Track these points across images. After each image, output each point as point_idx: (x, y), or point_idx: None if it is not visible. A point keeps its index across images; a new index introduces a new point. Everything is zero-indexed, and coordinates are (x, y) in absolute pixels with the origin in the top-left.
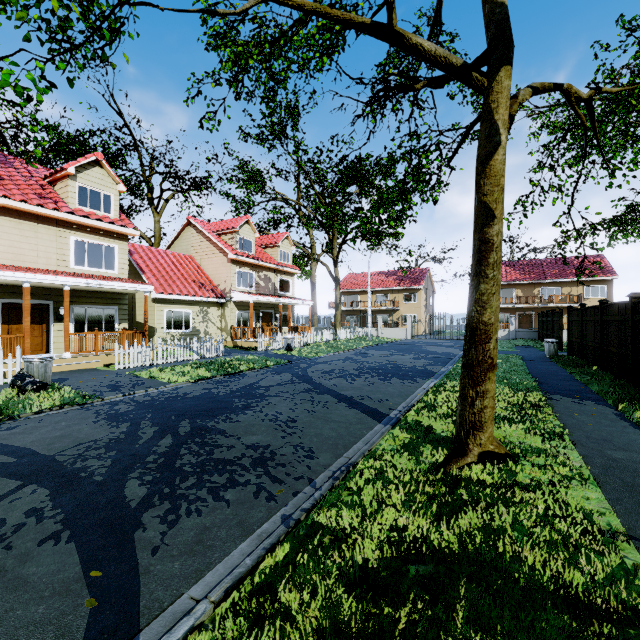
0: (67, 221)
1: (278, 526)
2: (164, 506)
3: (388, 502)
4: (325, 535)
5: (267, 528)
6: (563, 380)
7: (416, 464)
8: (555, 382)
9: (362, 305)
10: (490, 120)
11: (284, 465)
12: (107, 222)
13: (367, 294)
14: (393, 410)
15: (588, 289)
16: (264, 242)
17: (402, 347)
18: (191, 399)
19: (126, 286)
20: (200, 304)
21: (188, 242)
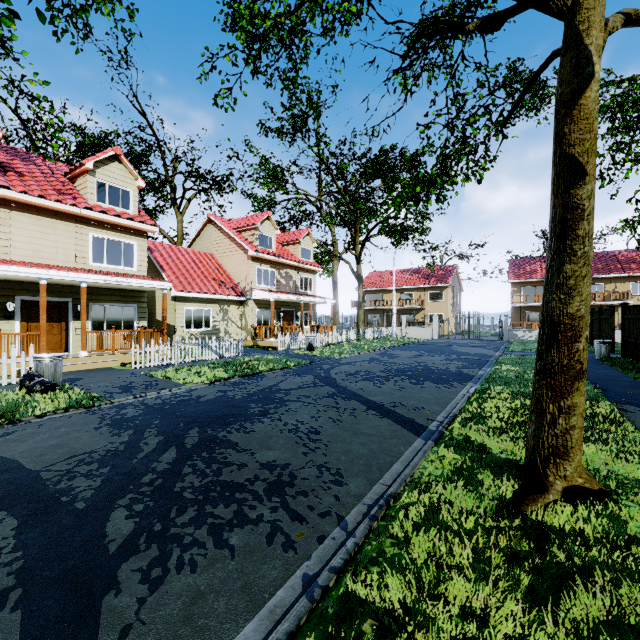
0: (86, 217)
1: (298, 595)
2: (150, 553)
3: (450, 562)
4: (365, 619)
5: (282, 598)
6: (630, 387)
7: (476, 499)
8: (621, 389)
9: (385, 304)
10: (578, 46)
11: (306, 494)
12: (126, 218)
13: (391, 293)
14: (432, 421)
15: (635, 285)
16: (285, 239)
17: (430, 347)
18: (204, 403)
19: (144, 283)
20: (220, 302)
21: (209, 240)
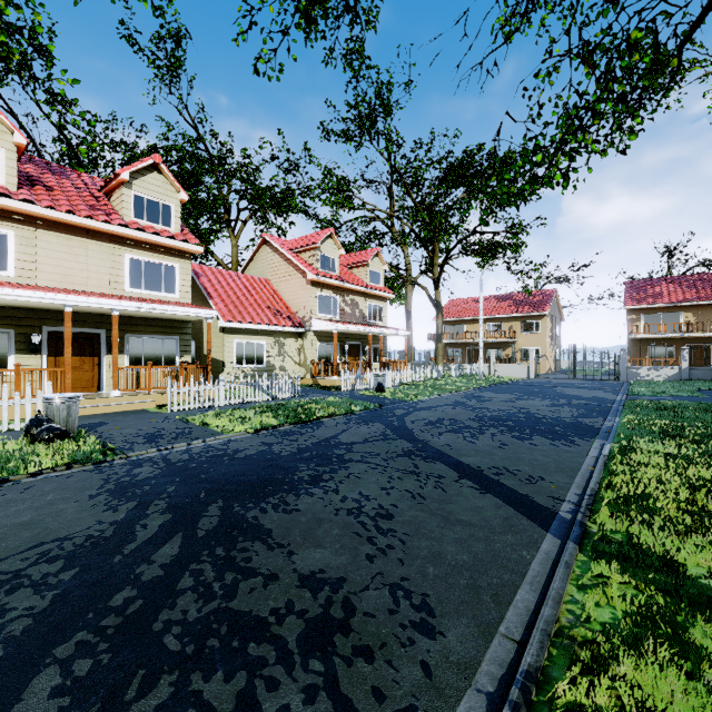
0: (121, 236)
1: None
2: None
3: None
4: None
5: None
6: None
7: (711, 702)
8: None
9: (468, 337)
10: None
11: (370, 654)
12: (167, 237)
13: (475, 323)
14: (561, 501)
15: None
16: (350, 261)
17: (528, 389)
18: (240, 461)
19: (184, 311)
20: (275, 334)
21: (263, 263)
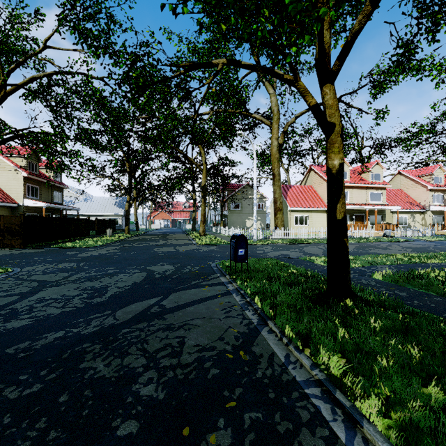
0: (368, 187)
1: None
2: None
3: None
4: None
5: None
6: None
7: None
8: None
9: None
10: None
11: None
12: (379, 184)
13: None
14: None
15: None
16: None
17: None
18: None
19: (392, 207)
20: (411, 213)
21: (398, 182)
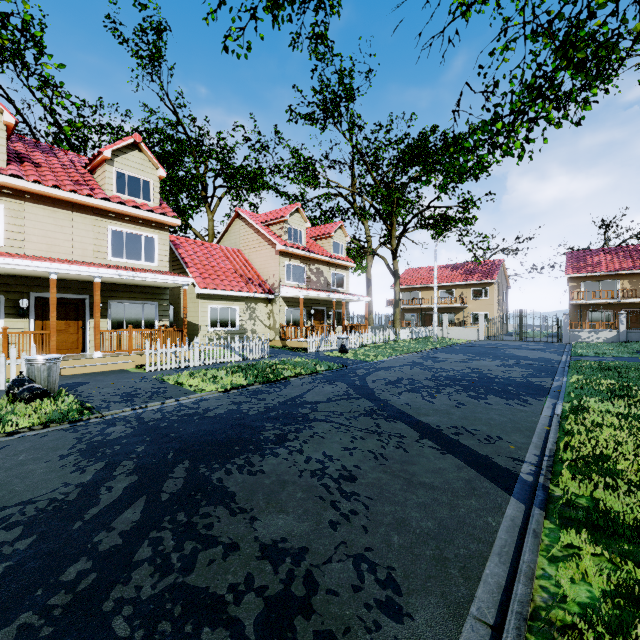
0: (104, 209)
1: None
2: None
3: None
4: None
5: None
6: None
7: None
8: None
9: (423, 302)
10: None
11: None
12: (146, 210)
13: (429, 290)
14: (521, 462)
15: None
16: (316, 233)
17: (479, 350)
18: (210, 420)
19: (162, 278)
20: (247, 300)
21: (236, 235)
